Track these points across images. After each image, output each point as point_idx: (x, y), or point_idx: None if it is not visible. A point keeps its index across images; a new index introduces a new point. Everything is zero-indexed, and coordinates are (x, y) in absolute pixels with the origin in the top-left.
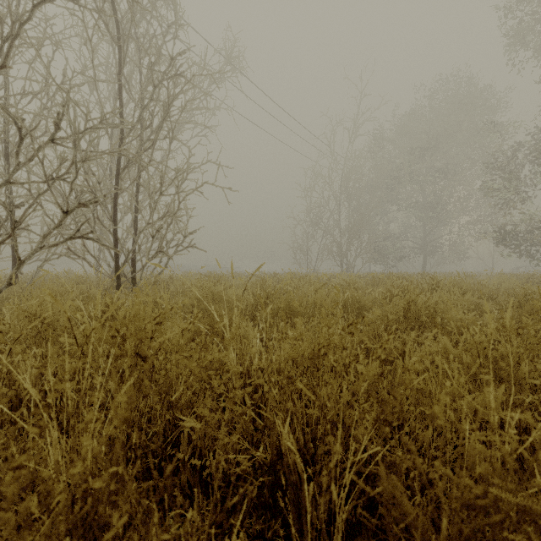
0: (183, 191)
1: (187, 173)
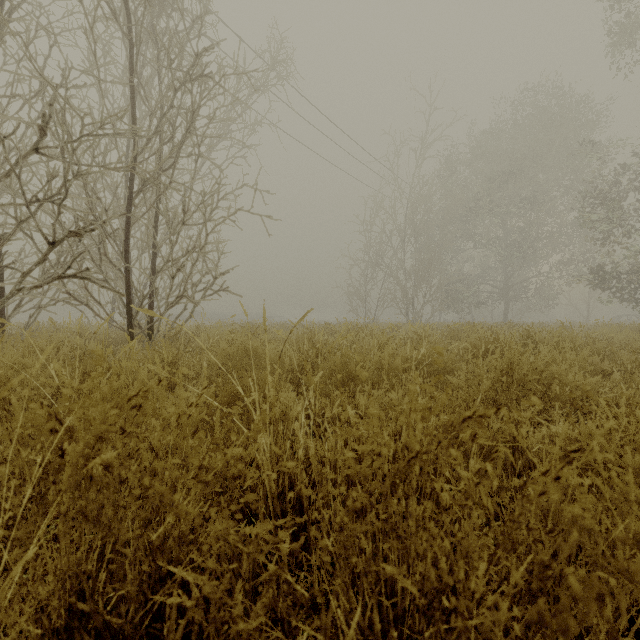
0: (210, 220)
1: (218, 200)
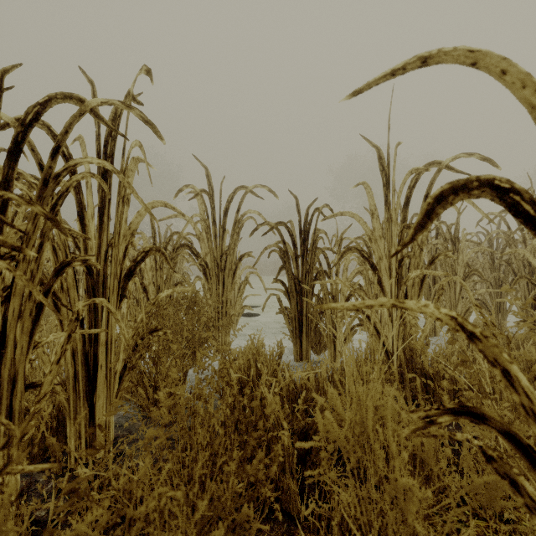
0: None
1: None
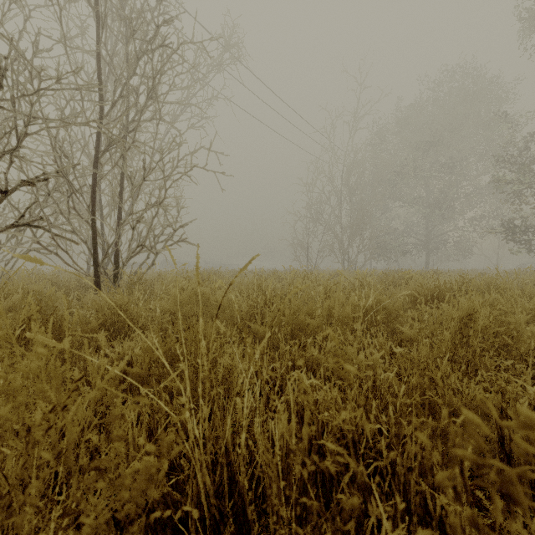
0: (168, 175)
1: (178, 160)
